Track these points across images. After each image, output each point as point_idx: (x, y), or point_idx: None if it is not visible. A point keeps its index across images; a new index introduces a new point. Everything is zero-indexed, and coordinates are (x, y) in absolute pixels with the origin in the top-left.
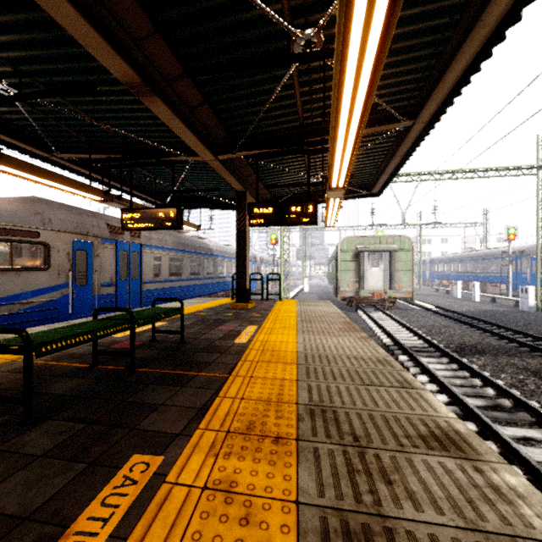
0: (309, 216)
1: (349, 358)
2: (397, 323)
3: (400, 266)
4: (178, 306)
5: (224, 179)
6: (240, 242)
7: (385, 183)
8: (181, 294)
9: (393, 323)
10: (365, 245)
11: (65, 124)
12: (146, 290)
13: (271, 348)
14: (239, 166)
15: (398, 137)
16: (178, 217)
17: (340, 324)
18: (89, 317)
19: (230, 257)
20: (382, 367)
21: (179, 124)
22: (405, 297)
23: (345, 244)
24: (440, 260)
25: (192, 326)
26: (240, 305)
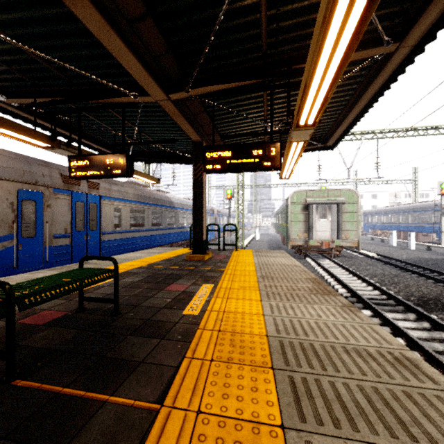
0: (272, 159)
1: (348, 353)
2: (347, 272)
3: (347, 217)
4: (135, 256)
5: (180, 126)
6: (197, 193)
7: (343, 133)
8: (143, 243)
9: (342, 271)
10: (314, 198)
11: (3, 61)
12: (106, 240)
13: (230, 326)
14: (194, 112)
15: (368, 75)
16: (127, 163)
17: (307, 283)
18: (38, 270)
19: (190, 209)
20: (416, 381)
21: (116, 41)
22: (350, 246)
23: (295, 197)
24: (374, 212)
25: (139, 284)
26: (197, 256)
